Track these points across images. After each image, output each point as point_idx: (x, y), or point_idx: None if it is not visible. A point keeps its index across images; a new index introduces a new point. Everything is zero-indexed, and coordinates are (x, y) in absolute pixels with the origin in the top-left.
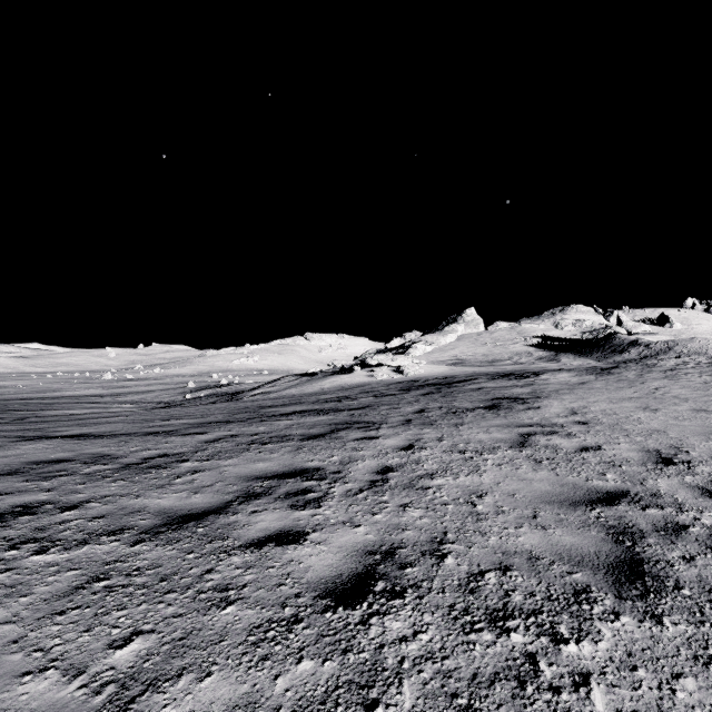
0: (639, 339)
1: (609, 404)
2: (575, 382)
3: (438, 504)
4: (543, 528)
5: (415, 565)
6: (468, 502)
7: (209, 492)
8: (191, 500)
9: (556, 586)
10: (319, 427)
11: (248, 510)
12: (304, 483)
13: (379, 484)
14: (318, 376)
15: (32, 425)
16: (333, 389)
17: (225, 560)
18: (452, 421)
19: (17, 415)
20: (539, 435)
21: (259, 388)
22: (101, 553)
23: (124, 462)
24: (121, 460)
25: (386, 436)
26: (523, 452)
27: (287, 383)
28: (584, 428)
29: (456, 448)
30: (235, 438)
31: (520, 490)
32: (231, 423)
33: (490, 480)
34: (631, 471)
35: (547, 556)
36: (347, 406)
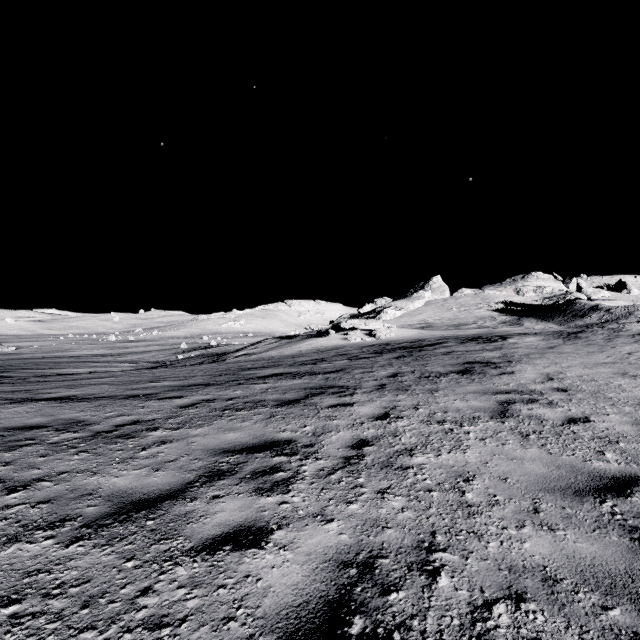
0: (599, 305)
1: (584, 369)
2: (544, 346)
3: (421, 490)
4: (550, 529)
5: (401, 588)
6: (455, 488)
7: (172, 468)
8: (150, 479)
9: (593, 633)
10: (294, 392)
11: (209, 494)
12: (273, 459)
13: (354, 462)
14: (296, 339)
15: (27, 386)
16: (309, 352)
17: (168, 572)
18: (426, 386)
19: (27, 373)
20: (518, 403)
21: (243, 350)
22: (27, 557)
23: (94, 429)
24: (93, 426)
25: (360, 403)
26: (506, 423)
27: (268, 345)
28: (565, 396)
29: (434, 418)
30: (210, 403)
31: (511, 472)
32: (210, 386)
33: (475, 458)
34: (632, 449)
35: (567, 577)
36: (322, 369)
